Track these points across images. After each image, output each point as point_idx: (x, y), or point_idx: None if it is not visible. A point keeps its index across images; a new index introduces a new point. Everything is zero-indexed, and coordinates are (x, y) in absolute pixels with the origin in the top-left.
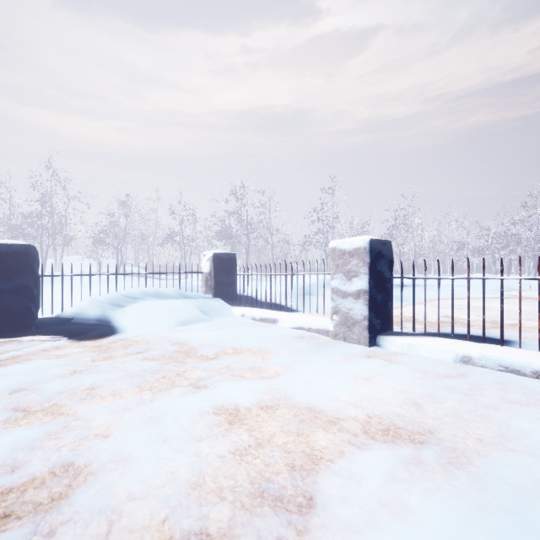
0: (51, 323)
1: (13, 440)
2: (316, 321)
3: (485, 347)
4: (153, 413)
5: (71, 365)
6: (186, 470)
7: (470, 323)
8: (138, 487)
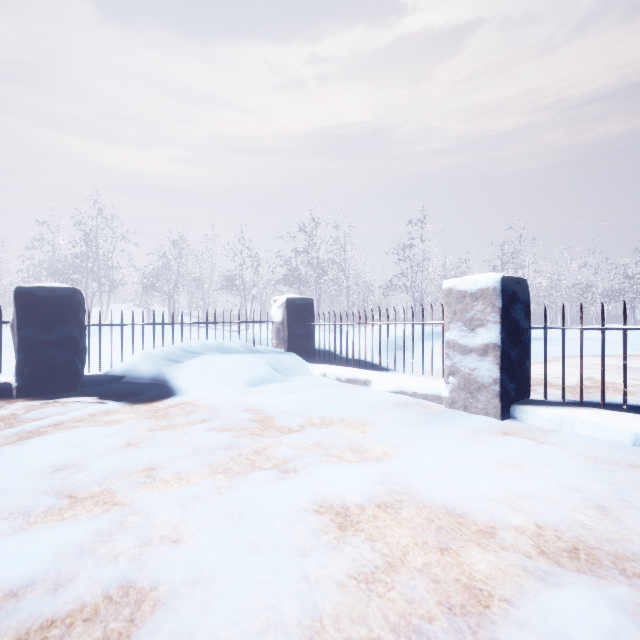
0: (99, 382)
1: (56, 543)
2: (423, 383)
3: None
4: (233, 509)
5: (124, 436)
6: (292, 605)
7: (628, 389)
8: (229, 631)
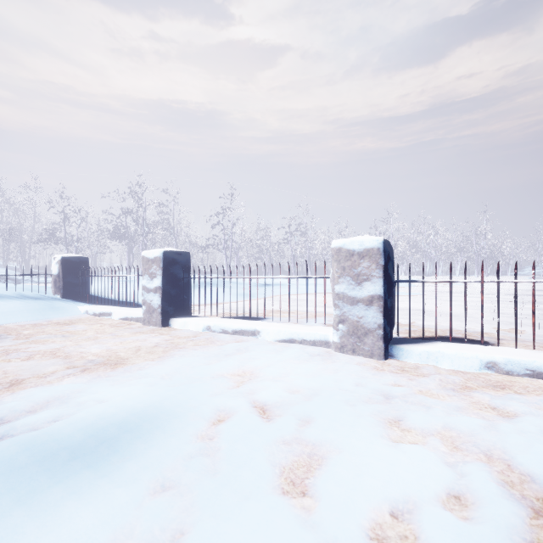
0: None
1: None
2: (138, 311)
3: (224, 320)
4: None
5: None
6: None
7: (267, 309)
8: None
